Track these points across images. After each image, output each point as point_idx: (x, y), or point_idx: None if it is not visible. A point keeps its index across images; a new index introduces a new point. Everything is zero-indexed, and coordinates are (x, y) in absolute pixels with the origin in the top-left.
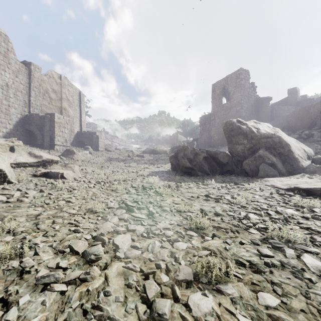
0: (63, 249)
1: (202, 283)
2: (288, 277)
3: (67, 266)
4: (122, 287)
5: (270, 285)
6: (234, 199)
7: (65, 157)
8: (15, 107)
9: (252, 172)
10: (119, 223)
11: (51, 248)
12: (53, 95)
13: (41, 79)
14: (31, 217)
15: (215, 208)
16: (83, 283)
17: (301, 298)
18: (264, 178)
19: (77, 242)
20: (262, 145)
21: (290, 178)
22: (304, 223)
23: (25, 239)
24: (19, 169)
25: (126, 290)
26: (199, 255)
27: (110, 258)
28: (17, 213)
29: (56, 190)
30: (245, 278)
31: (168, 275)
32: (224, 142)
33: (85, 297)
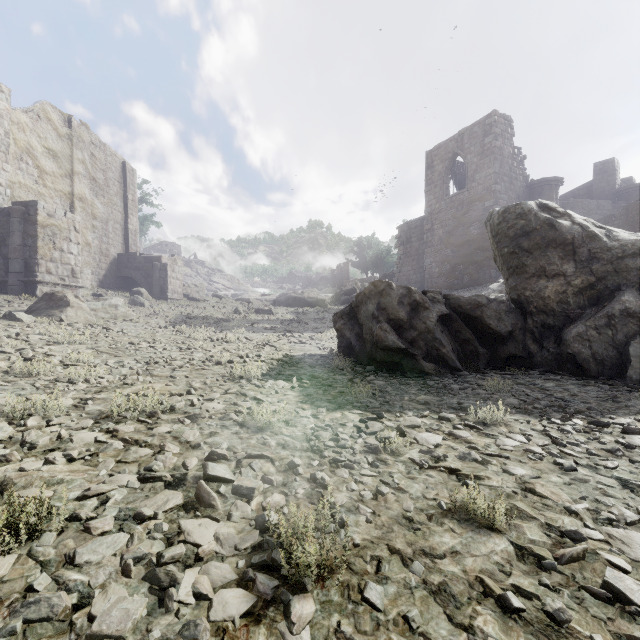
0: None
1: None
2: None
3: None
4: None
5: None
6: None
7: (41, 314)
8: None
9: (599, 365)
10: None
11: None
12: (50, 163)
13: (13, 120)
14: None
15: None
16: None
17: None
18: None
19: None
20: (627, 279)
21: None
22: None
23: None
24: None
25: None
26: None
27: None
28: None
29: None
30: None
31: None
32: (454, 281)
33: None
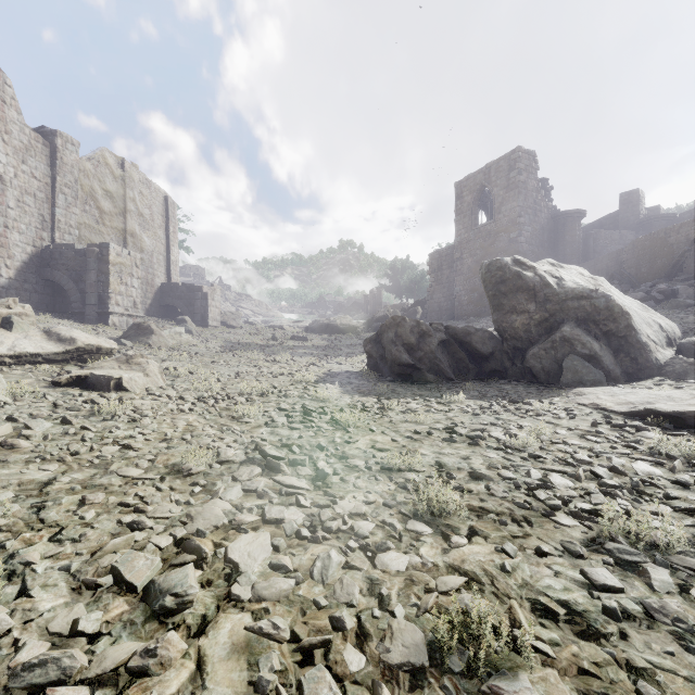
0: (96, 579)
1: (453, 672)
2: (669, 651)
3: (102, 627)
4: (240, 690)
5: (627, 674)
6: (514, 439)
7: (132, 340)
8: (20, 229)
9: (546, 375)
10: (244, 503)
11: (66, 573)
12: (107, 204)
13: (80, 168)
14: (30, 490)
15: (471, 461)
16: (136, 681)
17: None
18: (574, 389)
19: (134, 558)
20: (568, 315)
21: (632, 389)
22: (680, 499)
23: (3, 552)
24: (20, 369)
25: None
26: (440, 589)
27: (214, 601)
28: None
29: (102, 418)
30: (559, 654)
31: (363, 650)
32: (482, 309)
33: None
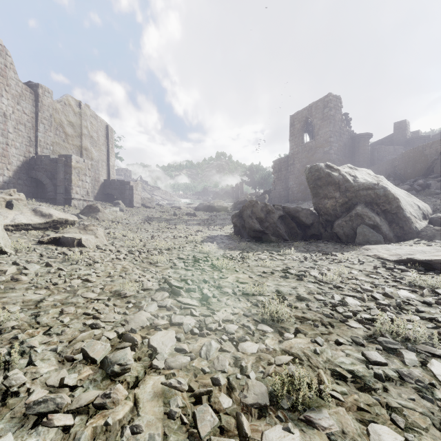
0: (73, 356)
1: (283, 408)
2: (412, 398)
3: (78, 382)
4: (159, 417)
5: (386, 411)
6: (324, 276)
7: (86, 216)
8: (16, 146)
9: (346, 237)
10: (159, 314)
11: (54, 353)
12: (70, 130)
13: (53, 107)
14: (29, 305)
15: (298, 290)
16: (99, 412)
17: (434, 433)
18: (363, 246)
19: (94, 344)
20: (360, 200)
21: (400, 246)
22: (425, 312)
23: (17, 340)
24: (18, 233)
25: (165, 423)
26: (277, 363)
27: (143, 369)
28: (8, 299)
29: (70, 263)
30: (346, 399)
31: (230, 396)
32: (307, 196)
33: (101, 435)
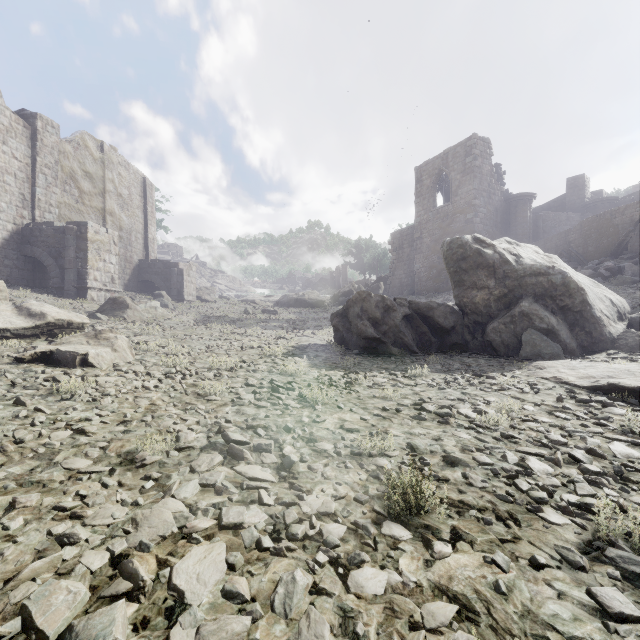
0: None
1: None
2: None
3: None
4: None
5: None
6: (484, 417)
7: (108, 314)
8: (0, 207)
9: (506, 348)
10: (199, 503)
11: None
12: (87, 184)
13: (60, 150)
14: None
15: (444, 443)
16: None
17: None
18: (534, 362)
19: (52, 591)
20: (526, 291)
21: (590, 362)
22: None
23: None
24: None
25: None
26: (427, 624)
27: None
28: None
29: (60, 398)
30: None
31: None
32: (440, 284)
33: None
